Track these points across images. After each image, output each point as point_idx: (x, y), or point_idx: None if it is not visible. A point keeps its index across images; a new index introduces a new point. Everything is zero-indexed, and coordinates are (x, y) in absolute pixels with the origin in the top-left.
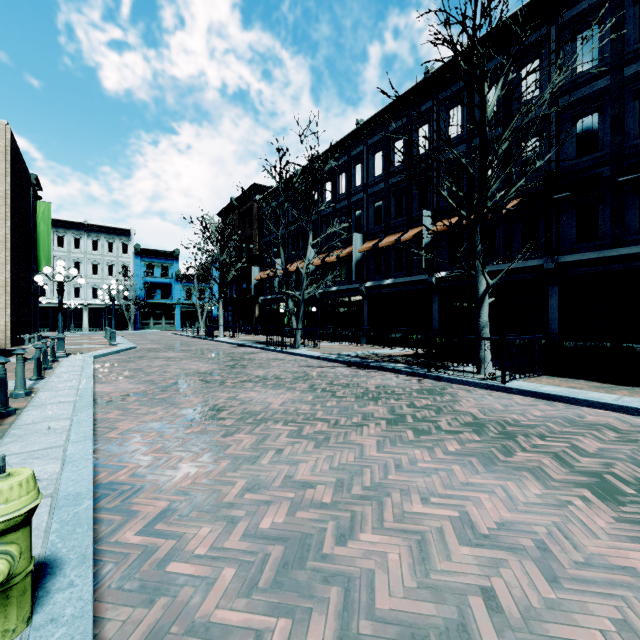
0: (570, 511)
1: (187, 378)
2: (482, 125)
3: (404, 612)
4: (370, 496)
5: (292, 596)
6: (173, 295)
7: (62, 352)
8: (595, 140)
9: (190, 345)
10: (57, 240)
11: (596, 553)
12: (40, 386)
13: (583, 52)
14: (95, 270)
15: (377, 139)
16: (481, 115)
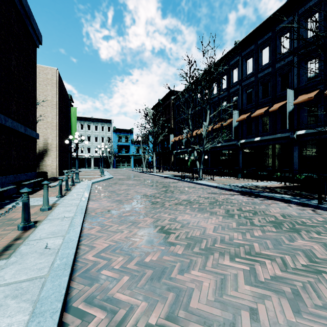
0: None
1: (140, 199)
2: None
3: None
4: None
5: None
6: (130, 151)
7: (77, 180)
8: None
9: (139, 176)
10: (80, 126)
11: None
12: (59, 202)
13: None
14: (96, 140)
15: (249, 50)
16: None
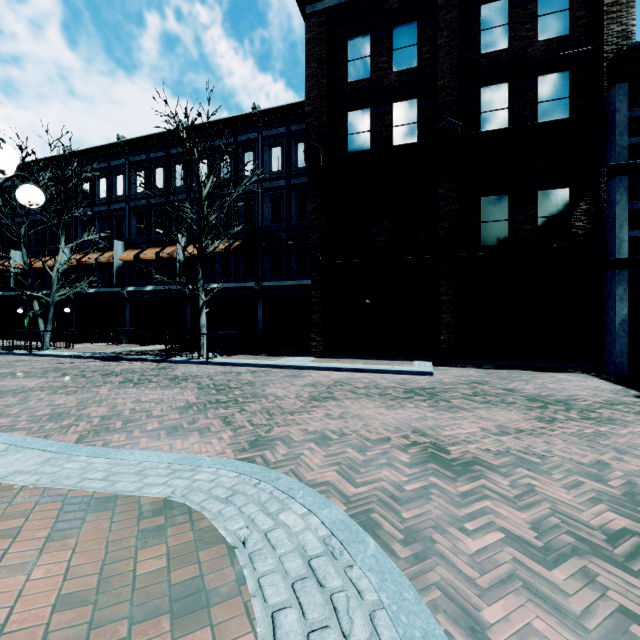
0: (183, 393)
1: None
2: (201, 201)
3: (101, 415)
4: (97, 402)
5: (56, 420)
6: None
7: None
8: (280, 215)
9: None
10: None
11: (179, 398)
12: None
13: (275, 159)
14: None
15: (139, 159)
16: (199, 195)
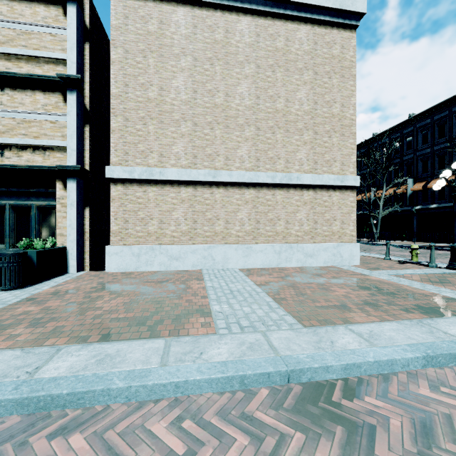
0: None
1: None
2: None
3: None
4: None
5: None
6: None
7: None
8: None
9: None
10: None
11: None
12: None
13: None
14: None
15: (424, 124)
16: None
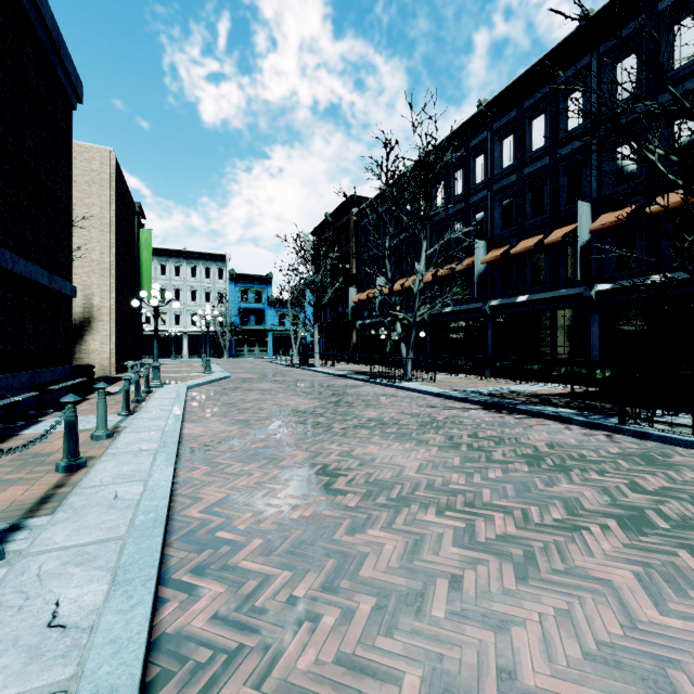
0: None
1: (285, 419)
2: None
3: None
4: None
5: None
6: (266, 321)
7: (157, 382)
8: None
9: (285, 375)
10: (160, 269)
11: None
12: (126, 424)
13: None
14: (193, 297)
15: (506, 120)
16: None
